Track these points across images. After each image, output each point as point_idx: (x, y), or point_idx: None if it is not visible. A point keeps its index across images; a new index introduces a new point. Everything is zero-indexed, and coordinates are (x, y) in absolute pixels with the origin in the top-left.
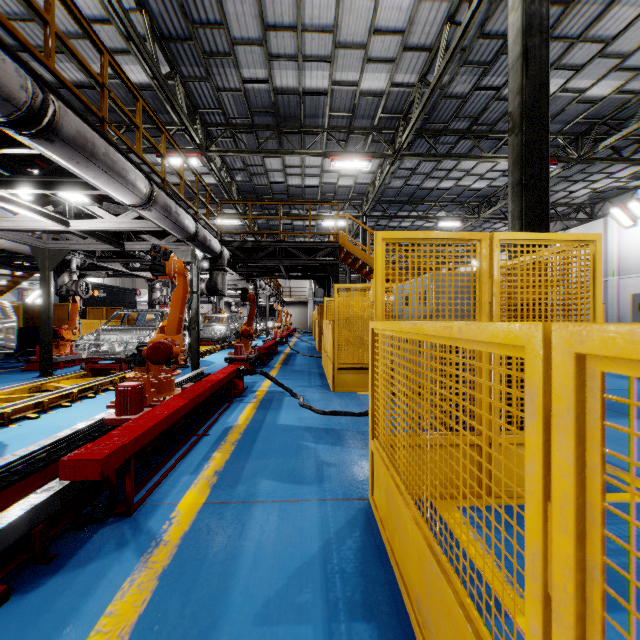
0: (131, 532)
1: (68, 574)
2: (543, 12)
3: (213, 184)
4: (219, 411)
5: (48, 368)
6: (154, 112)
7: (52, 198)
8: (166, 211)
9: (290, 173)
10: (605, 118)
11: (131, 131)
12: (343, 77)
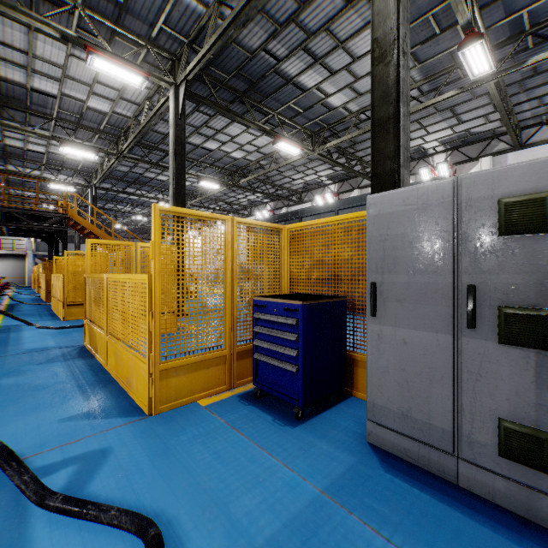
0: None
1: None
2: (183, 136)
3: None
4: None
5: None
6: None
7: None
8: None
9: (10, 135)
10: (242, 168)
11: None
12: (72, 93)
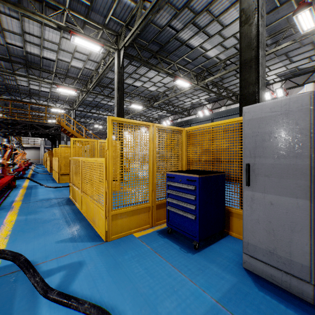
0: (3, 208)
1: None
2: (122, 78)
3: None
4: (8, 191)
5: None
6: None
7: None
8: None
9: (32, 83)
10: (155, 96)
11: None
12: (63, 58)
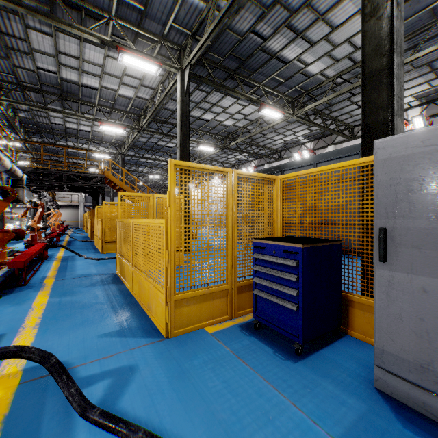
0: (31, 287)
1: (17, 293)
2: (187, 109)
3: None
4: (38, 264)
5: None
6: None
7: None
8: (0, 160)
9: (68, 120)
10: (232, 133)
11: None
12: (108, 85)
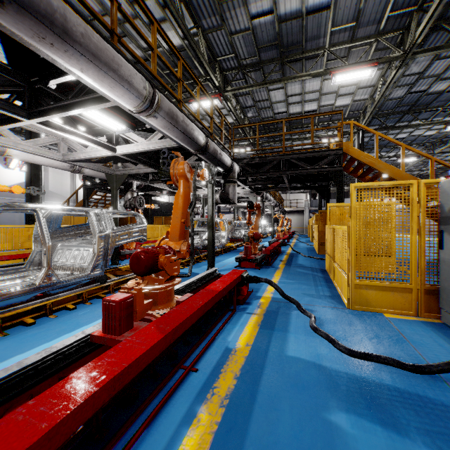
0: None
1: None
2: None
3: (231, 123)
4: (219, 324)
5: (115, 259)
6: (169, 38)
7: (102, 129)
8: (172, 119)
9: (291, 102)
10: None
11: (174, 90)
12: None
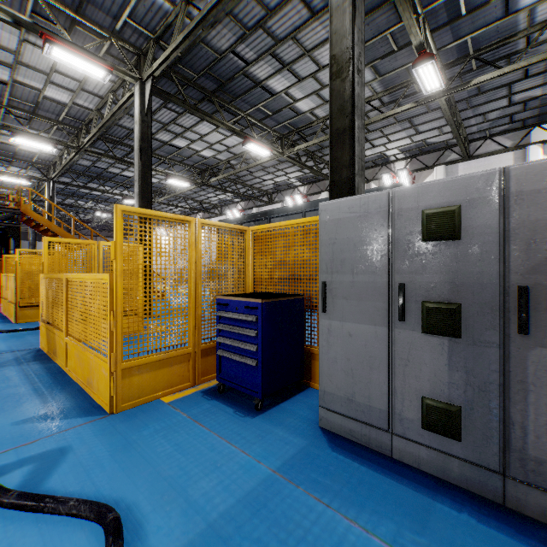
0: None
1: None
2: (149, 133)
3: None
4: None
5: None
6: None
7: None
8: None
9: None
10: (212, 167)
11: None
12: (26, 81)
